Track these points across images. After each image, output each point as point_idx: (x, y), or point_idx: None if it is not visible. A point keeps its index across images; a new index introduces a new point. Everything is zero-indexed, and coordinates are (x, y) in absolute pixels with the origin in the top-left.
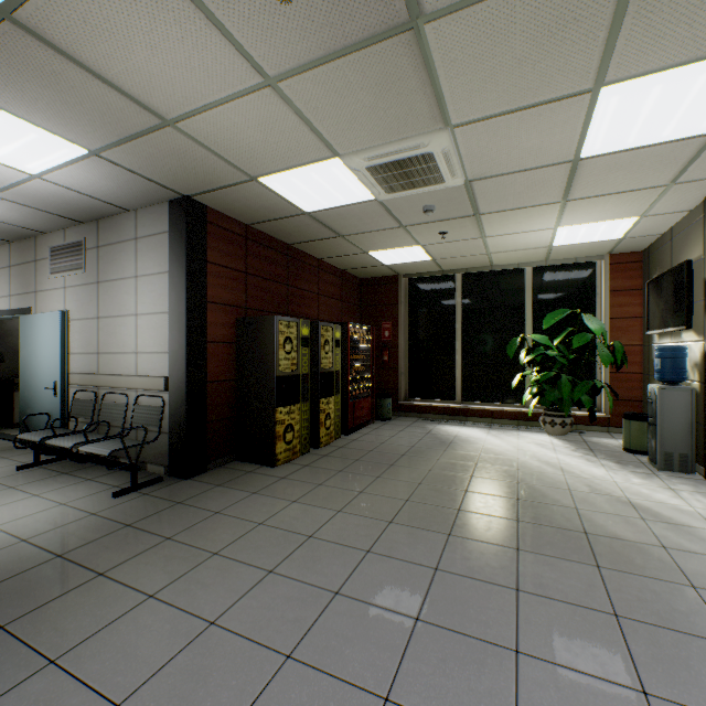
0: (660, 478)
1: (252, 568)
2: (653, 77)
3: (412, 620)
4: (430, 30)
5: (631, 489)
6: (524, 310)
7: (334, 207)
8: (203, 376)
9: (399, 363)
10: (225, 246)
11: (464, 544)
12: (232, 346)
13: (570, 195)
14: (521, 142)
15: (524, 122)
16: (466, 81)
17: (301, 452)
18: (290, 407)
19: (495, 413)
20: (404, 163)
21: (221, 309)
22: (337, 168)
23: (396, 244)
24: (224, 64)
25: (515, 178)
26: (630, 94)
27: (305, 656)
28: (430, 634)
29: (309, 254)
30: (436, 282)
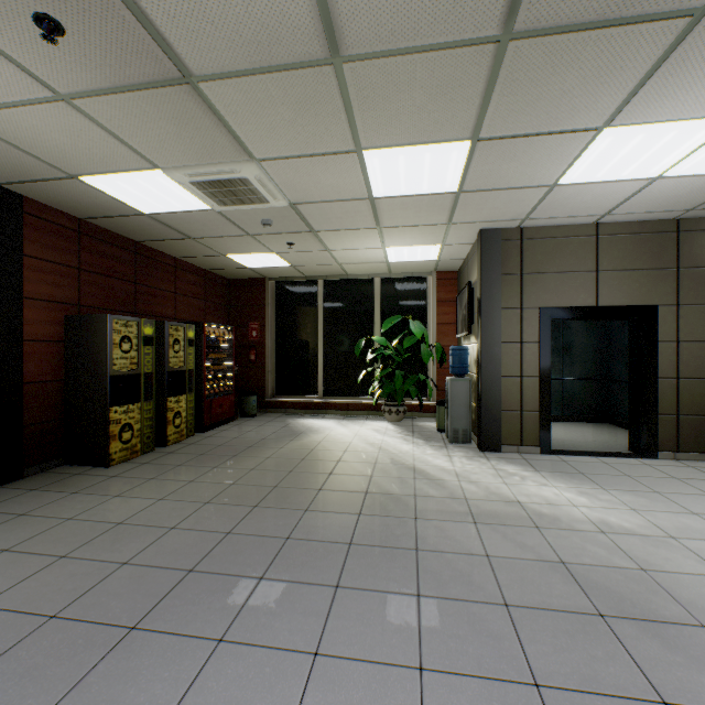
0: (447, 448)
1: (43, 557)
2: (395, 150)
3: (186, 572)
4: (205, 87)
5: (422, 458)
6: (374, 315)
7: (174, 212)
8: (19, 377)
9: (267, 362)
10: (50, 239)
11: (265, 512)
12: (60, 345)
13: (382, 224)
14: (322, 180)
15: (317, 166)
16: (253, 128)
17: (144, 451)
18: (129, 406)
19: (351, 405)
20: (225, 183)
21: (44, 306)
22: (162, 178)
23: (251, 250)
24: (5, 74)
25: (331, 206)
26: (385, 158)
27: (70, 614)
28: (197, 579)
29: (164, 252)
30: (301, 287)
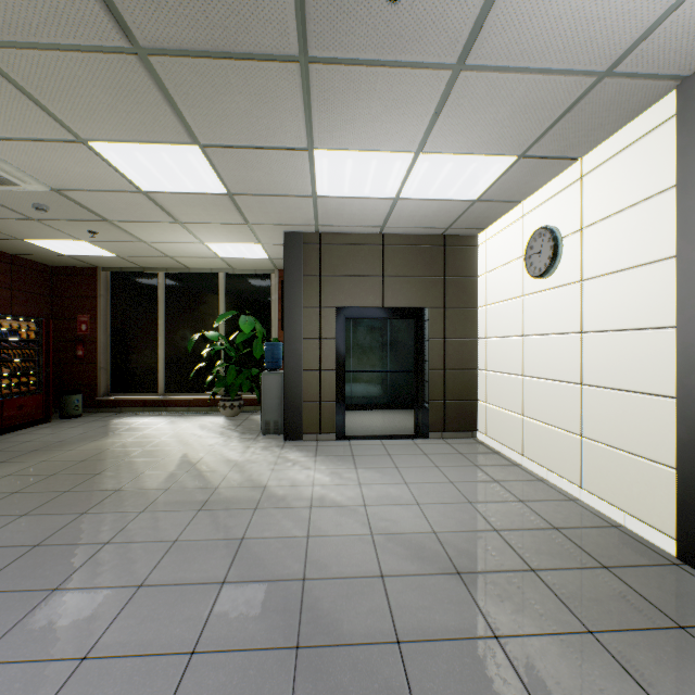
0: (255, 440)
1: None
2: (124, 145)
3: None
4: None
5: (218, 451)
6: (219, 310)
7: None
8: None
9: (99, 358)
10: None
11: None
12: None
13: (179, 219)
14: (68, 167)
15: (48, 152)
16: None
17: None
18: None
19: (193, 401)
20: None
21: None
22: None
23: (51, 235)
24: None
25: (104, 195)
26: (121, 152)
27: None
28: None
29: None
30: (140, 279)
